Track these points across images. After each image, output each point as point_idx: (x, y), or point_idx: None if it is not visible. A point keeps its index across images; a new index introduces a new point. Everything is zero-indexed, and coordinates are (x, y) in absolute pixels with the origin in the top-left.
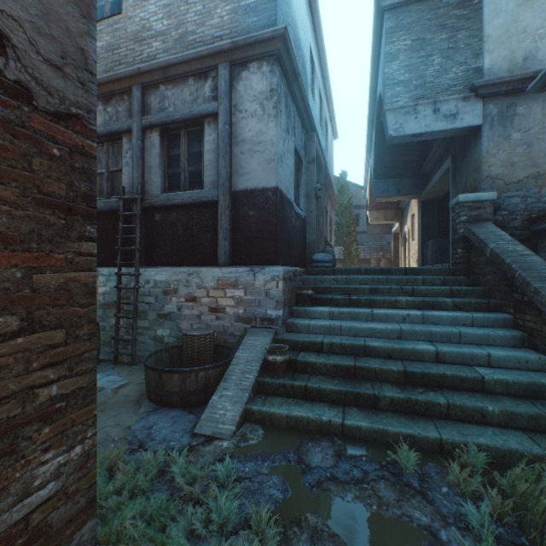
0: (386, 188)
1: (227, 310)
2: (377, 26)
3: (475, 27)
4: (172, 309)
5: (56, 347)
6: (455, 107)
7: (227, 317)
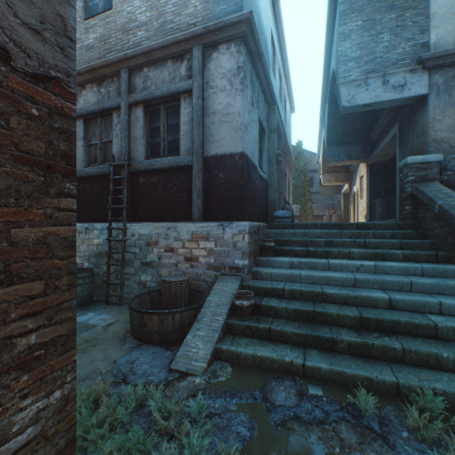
0: (338, 154)
1: (200, 260)
2: (331, 11)
3: (422, 6)
4: (154, 258)
5: (35, 298)
6: (403, 79)
7: (200, 266)
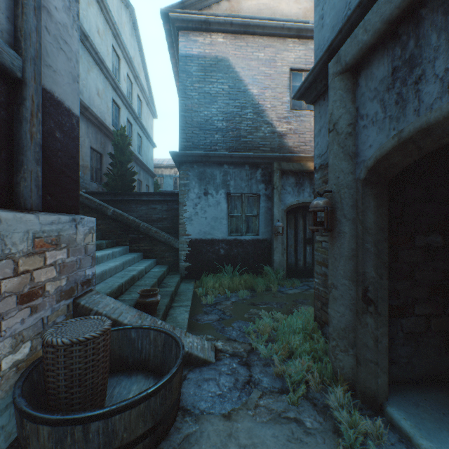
0: None
1: (48, 289)
2: None
3: None
4: None
5: None
6: None
7: (48, 301)
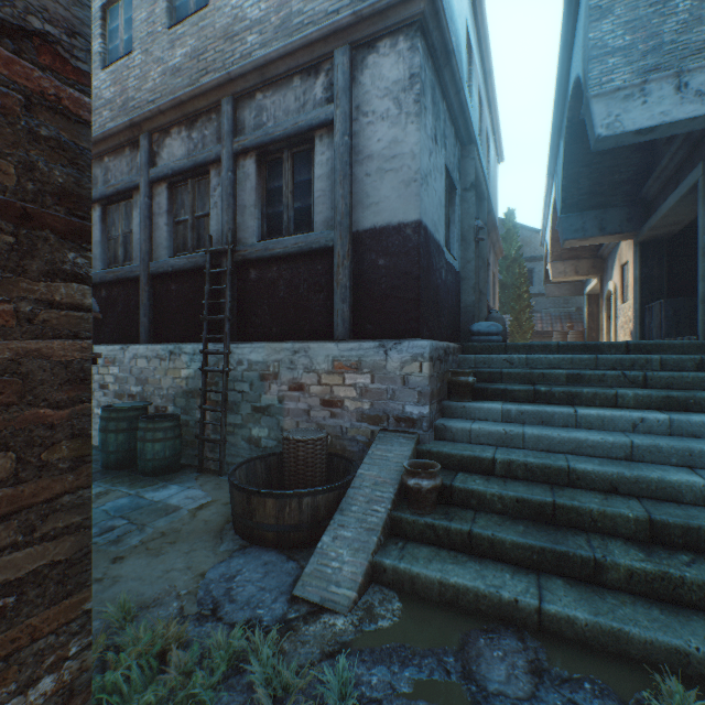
0: (582, 226)
1: (346, 405)
2: None
3: None
4: (271, 400)
5: None
6: None
7: (346, 415)
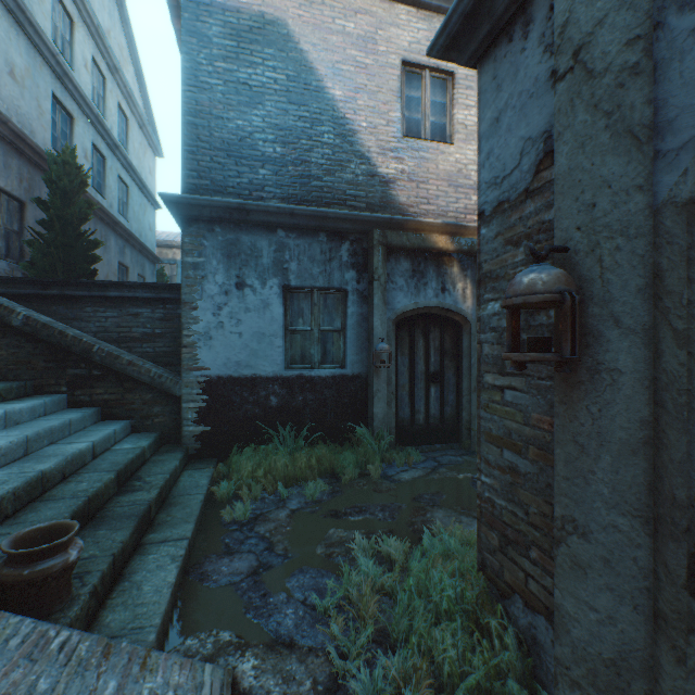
0: None
1: None
2: None
3: None
4: None
5: None
6: None
7: None
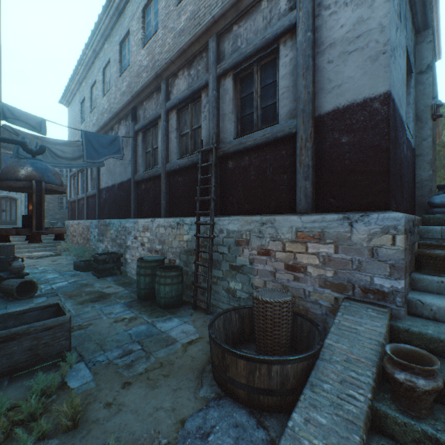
0: None
1: (308, 271)
2: None
3: None
4: (244, 261)
5: None
6: None
7: (308, 279)
